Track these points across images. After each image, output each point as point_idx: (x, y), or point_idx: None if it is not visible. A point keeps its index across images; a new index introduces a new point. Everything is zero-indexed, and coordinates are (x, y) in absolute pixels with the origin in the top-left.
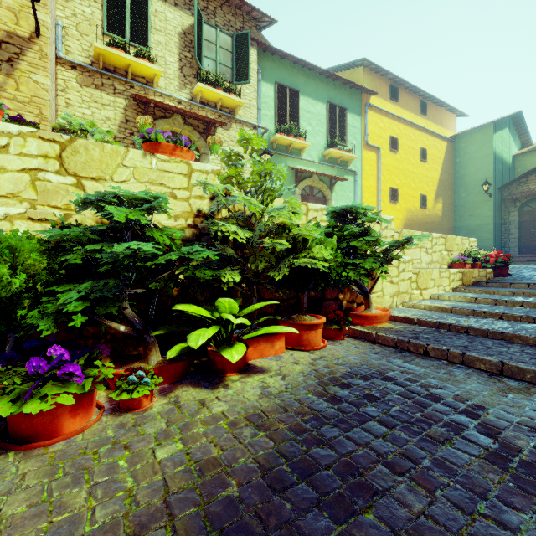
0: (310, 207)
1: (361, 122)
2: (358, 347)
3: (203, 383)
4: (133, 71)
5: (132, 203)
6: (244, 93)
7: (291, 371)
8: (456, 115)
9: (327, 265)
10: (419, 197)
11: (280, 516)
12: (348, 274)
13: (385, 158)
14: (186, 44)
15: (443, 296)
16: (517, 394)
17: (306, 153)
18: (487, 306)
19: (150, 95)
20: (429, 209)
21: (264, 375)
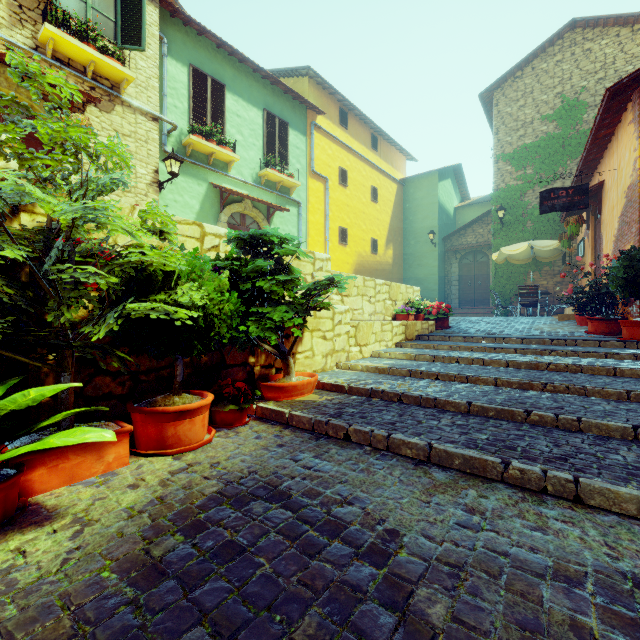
0: (208, 230)
1: (306, 144)
2: (261, 437)
3: None
4: None
5: None
6: (137, 64)
7: (109, 509)
8: (406, 157)
9: (195, 314)
10: (370, 240)
11: None
12: (249, 328)
13: (334, 192)
14: None
15: (384, 353)
16: (443, 495)
17: (235, 169)
18: (426, 364)
19: None
20: (380, 255)
21: (39, 531)
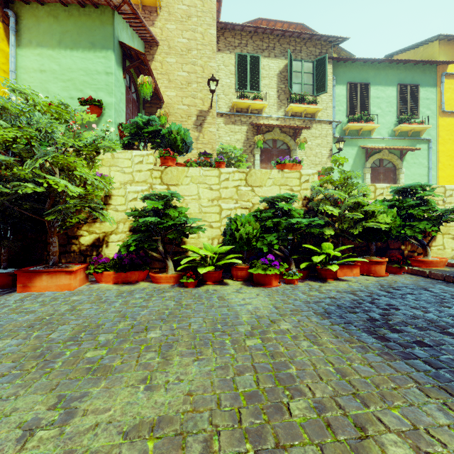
0: (377, 186)
1: (436, 92)
2: (413, 278)
3: (317, 281)
4: (251, 108)
5: (283, 200)
6: (321, 100)
7: (363, 282)
8: None
9: (388, 226)
10: None
11: (361, 307)
12: (406, 231)
13: None
14: (281, 80)
15: None
16: None
17: (375, 133)
18: None
19: (260, 119)
20: None
21: (348, 282)
